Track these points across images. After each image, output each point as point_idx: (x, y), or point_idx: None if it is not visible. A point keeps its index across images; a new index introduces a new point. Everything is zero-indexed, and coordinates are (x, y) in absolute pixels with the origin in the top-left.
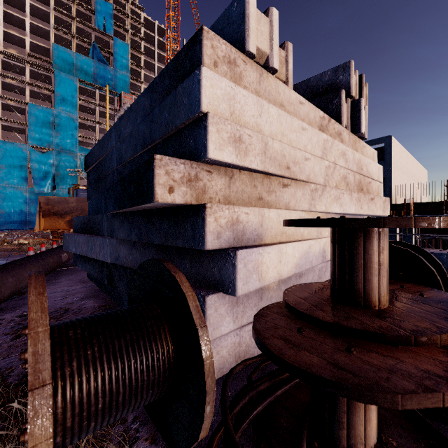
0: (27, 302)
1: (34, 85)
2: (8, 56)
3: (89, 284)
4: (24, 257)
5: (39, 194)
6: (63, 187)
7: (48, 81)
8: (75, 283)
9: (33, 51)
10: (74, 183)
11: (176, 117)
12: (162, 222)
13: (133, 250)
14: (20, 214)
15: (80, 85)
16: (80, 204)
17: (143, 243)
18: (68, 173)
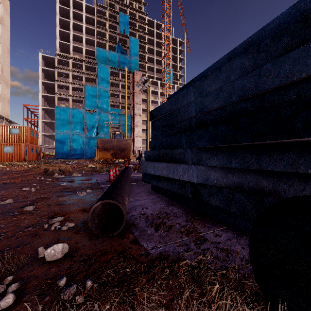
0: (135, 204)
1: (87, 73)
2: (75, 59)
3: (159, 195)
4: (120, 176)
5: (90, 138)
6: (102, 133)
7: (94, 70)
8: (150, 194)
9: (86, 54)
10: (108, 130)
11: (310, 66)
12: (284, 153)
13: (228, 174)
14: (81, 150)
15: (110, 70)
16: (118, 143)
17: (242, 169)
18: (104, 125)
